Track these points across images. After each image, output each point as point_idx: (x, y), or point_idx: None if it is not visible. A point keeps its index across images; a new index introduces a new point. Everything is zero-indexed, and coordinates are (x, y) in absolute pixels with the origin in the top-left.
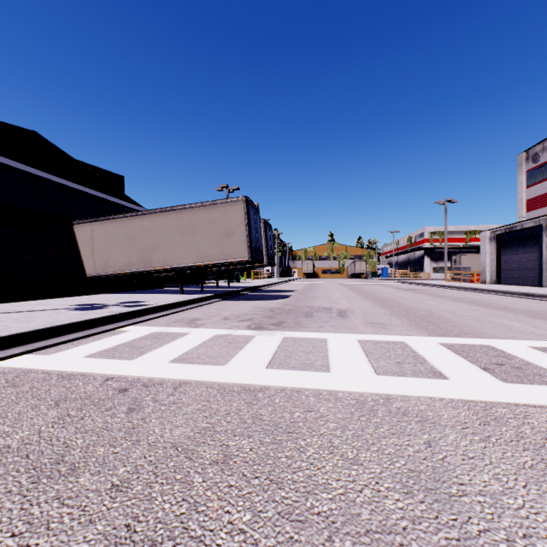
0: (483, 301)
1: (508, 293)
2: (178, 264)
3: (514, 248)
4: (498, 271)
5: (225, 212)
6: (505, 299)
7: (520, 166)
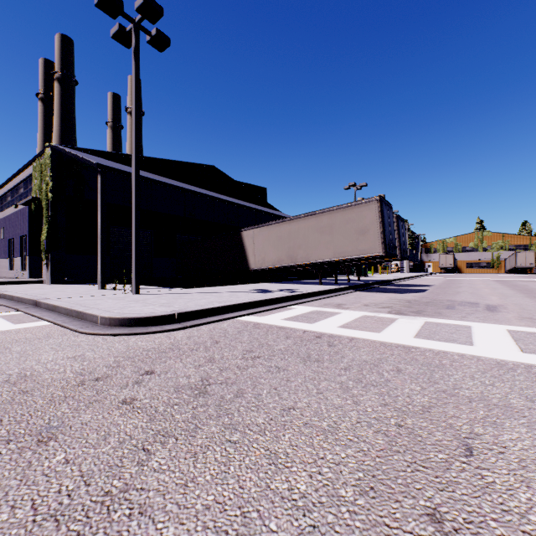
0: None
1: None
2: (317, 259)
3: None
4: None
5: (359, 212)
6: None
7: None
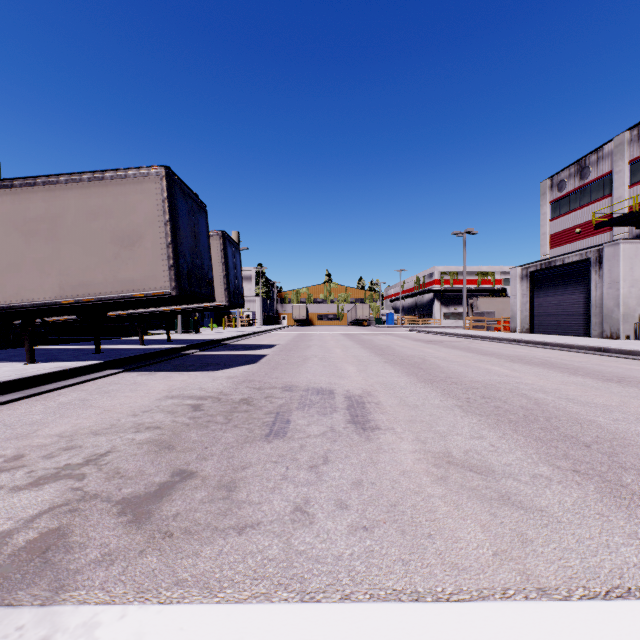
0: (559, 362)
1: (567, 347)
2: (18, 300)
3: (552, 288)
4: (532, 317)
5: (121, 196)
6: (580, 357)
7: (544, 195)
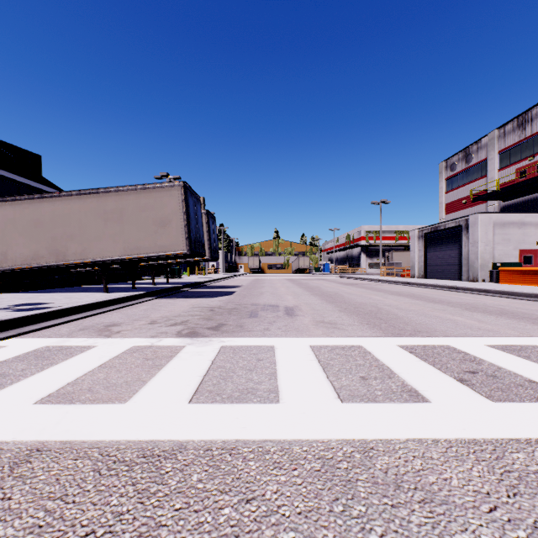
0: (419, 294)
1: (437, 287)
2: (100, 257)
3: (439, 245)
4: (425, 266)
5: (159, 198)
6: (436, 292)
7: (441, 173)
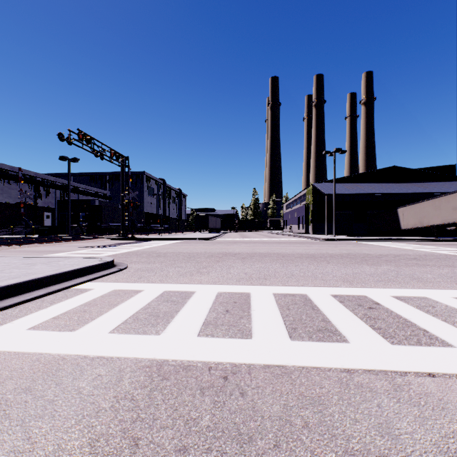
0: None
1: None
2: (433, 224)
3: None
4: None
5: (453, 198)
6: None
7: None
